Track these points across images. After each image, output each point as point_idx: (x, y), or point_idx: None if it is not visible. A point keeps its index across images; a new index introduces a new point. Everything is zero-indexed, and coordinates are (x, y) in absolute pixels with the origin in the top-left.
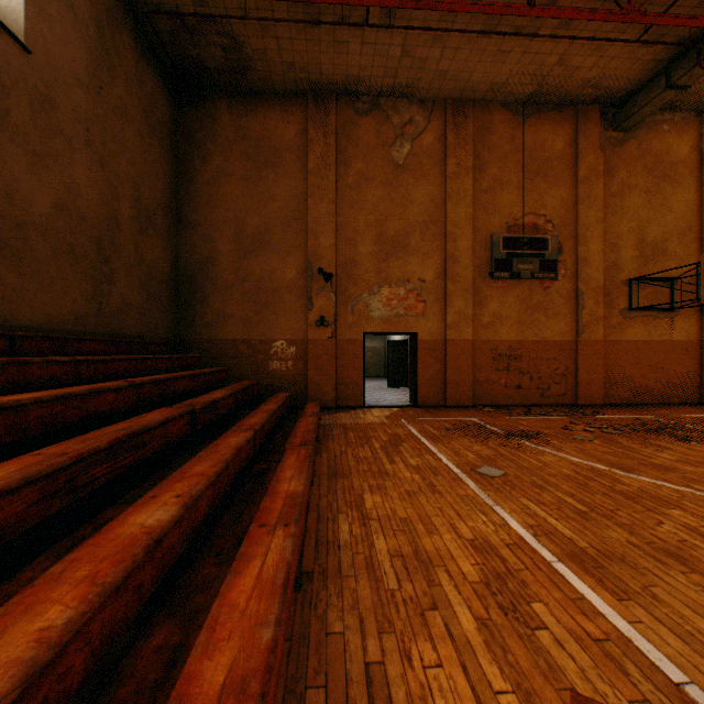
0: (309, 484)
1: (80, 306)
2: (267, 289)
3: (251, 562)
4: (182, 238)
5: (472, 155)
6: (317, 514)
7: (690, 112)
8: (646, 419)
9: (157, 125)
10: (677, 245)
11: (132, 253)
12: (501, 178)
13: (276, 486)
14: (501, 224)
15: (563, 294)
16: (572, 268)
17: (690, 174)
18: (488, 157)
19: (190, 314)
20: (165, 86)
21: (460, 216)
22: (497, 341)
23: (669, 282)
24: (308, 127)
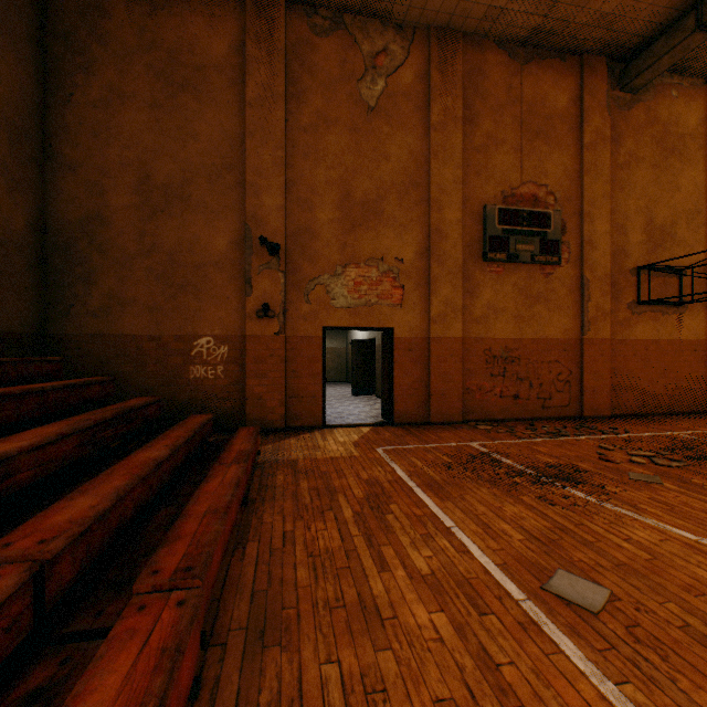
0: None
1: None
2: (187, 264)
3: None
4: (52, 183)
5: (462, 102)
6: None
7: (698, 78)
8: (681, 438)
9: None
10: (685, 230)
11: None
12: (495, 135)
13: None
14: (495, 193)
15: (567, 282)
16: (576, 252)
17: (698, 149)
18: (481, 108)
19: (66, 296)
20: None
21: (447, 178)
22: (491, 339)
23: (677, 272)
24: (246, 40)
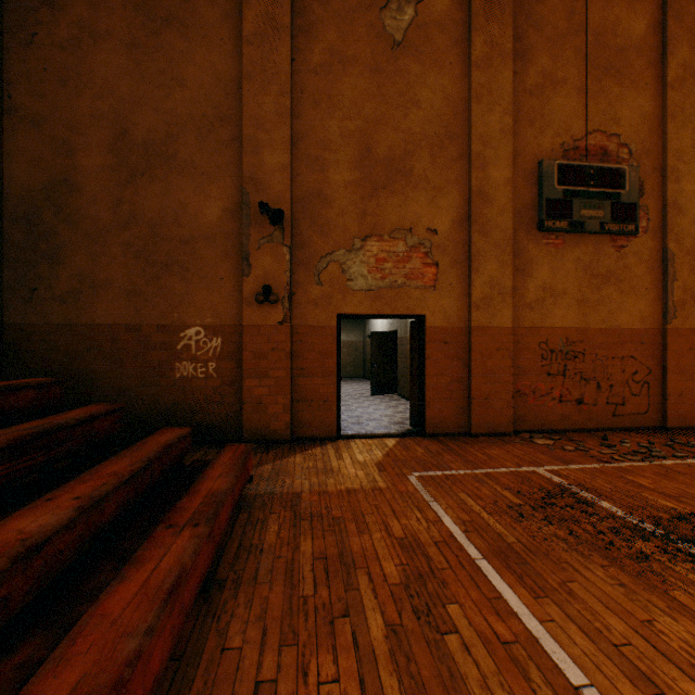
0: None
1: None
2: (171, 238)
3: None
4: (11, 142)
5: (511, 32)
6: None
7: None
8: None
9: None
10: None
11: None
12: (553, 73)
13: None
14: (553, 146)
15: (644, 257)
16: (657, 219)
17: None
18: (535, 39)
19: (28, 278)
20: None
21: (493, 127)
22: (548, 330)
23: None
24: None
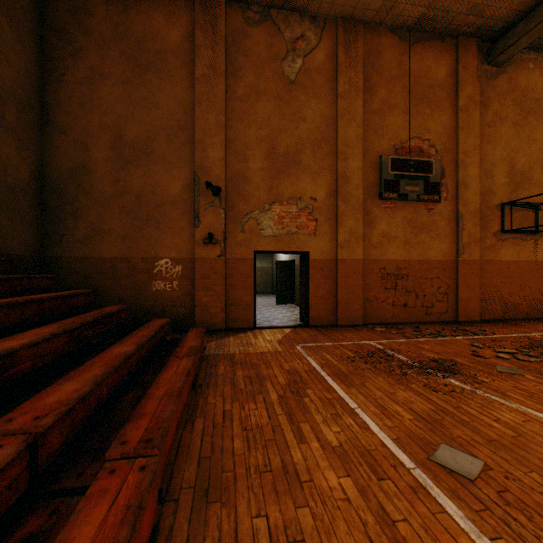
0: None
1: None
2: (150, 203)
3: None
4: (49, 142)
5: (362, 76)
6: None
7: None
8: (537, 338)
9: None
10: (540, 174)
11: None
12: (389, 101)
13: None
14: (389, 146)
15: (445, 216)
16: (453, 192)
17: None
18: (377, 80)
19: (59, 228)
20: None
21: (351, 135)
22: (386, 261)
23: (534, 207)
24: (195, 30)
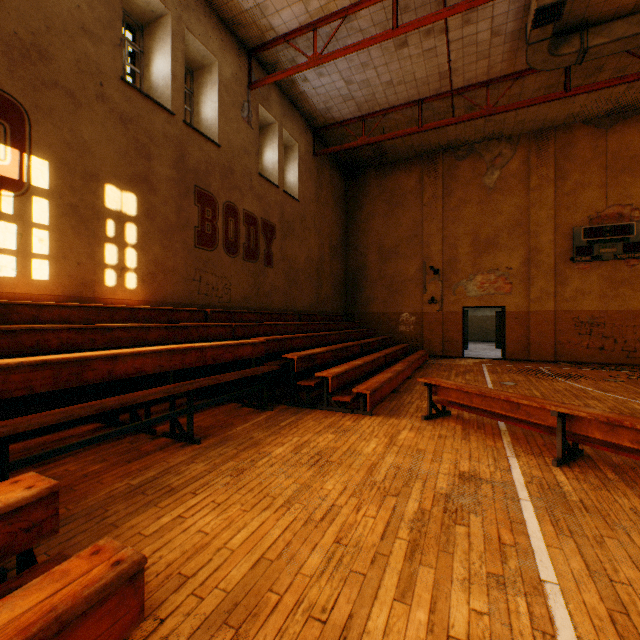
0: (407, 375)
1: (312, 300)
2: (397, 282)
3: (381, 375)
4: (349, 255)
5: (553, 169)
6: (408, 384)
7: None
8: None
9: (338, 199)
10: None
11: (328, 271)
12: (582, 182)
13: (391, 368)
14: (582, 218)
15: None
16: None
17: None
18: (570, 167)
19: (353, 298)
20: (341, 175)
21: (541, 217)
22: (578, 311)
23: None
24: (423, 176)
